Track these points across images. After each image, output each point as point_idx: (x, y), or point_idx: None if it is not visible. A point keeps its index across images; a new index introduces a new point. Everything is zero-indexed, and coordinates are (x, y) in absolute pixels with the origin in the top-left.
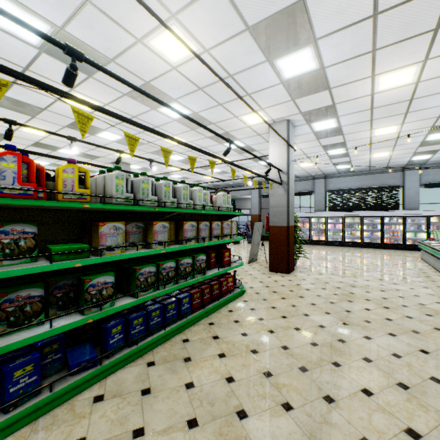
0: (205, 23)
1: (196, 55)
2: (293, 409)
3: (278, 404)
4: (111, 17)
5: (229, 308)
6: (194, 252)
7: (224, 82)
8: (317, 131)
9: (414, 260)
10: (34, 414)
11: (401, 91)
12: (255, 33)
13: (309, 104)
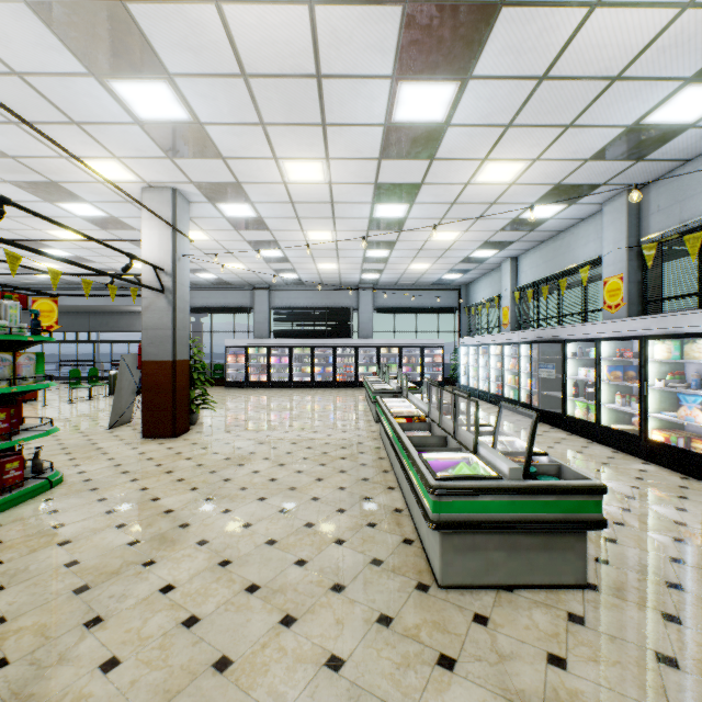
0: None
1: None
2: (9, 665)
3: None
4: None
5: None
6: None
7: None
8: (231, 217)
9: (358, 399)
10: None
11: (318, 189)
12: (43, 14)
13: (200, 173)
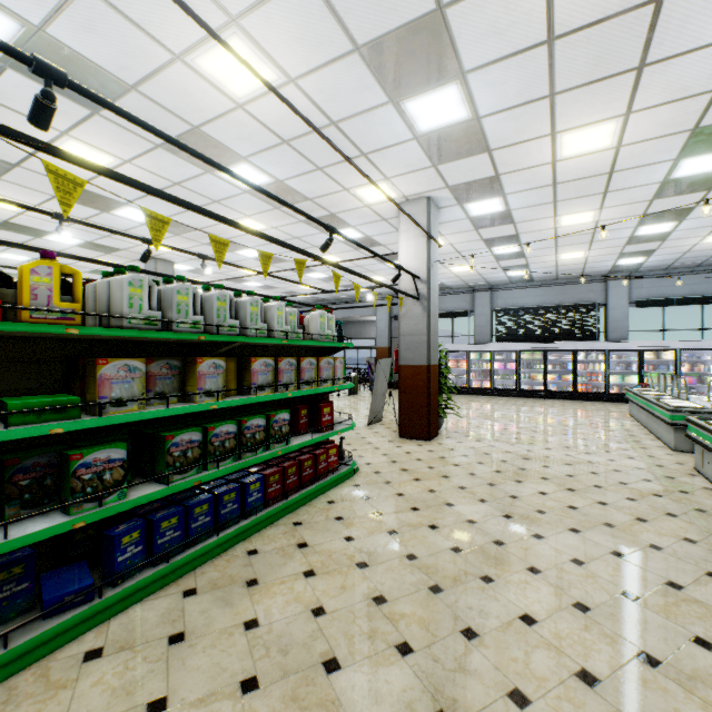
0: (288, 35)
1: (271, 87)
2: (414, 652)
3: (390, 646)
4: (128, 15)
5: (330, 497)
6: (271, 408)
7: (319, 133)
8: (474, 217)
9: (619, 416)
10: None
11: (596, 159)
12: (369, 57)
13: (459, 174)
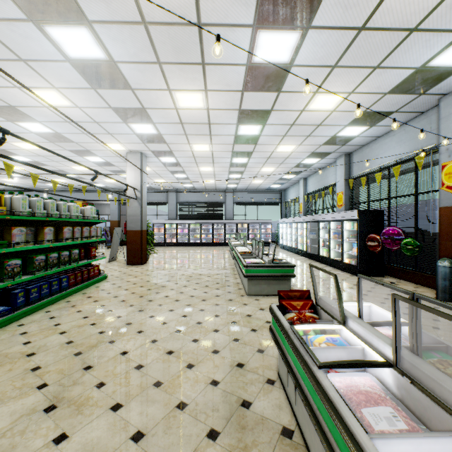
0: (81, 97)
1: (76, 124)
2: (134, 305)
3: (127, 306)
4: None
5: (97, 286)
6: (68, 249)
7: (94, 136)
8: (164, 162)
9: (225, 251)
10: None
11: (206, 153)
12: (116, 110)
13: (155, 147)
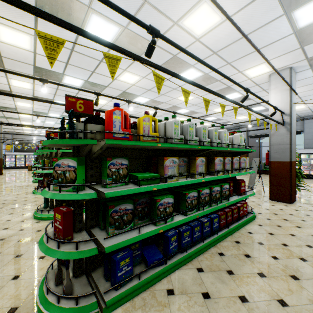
0: None
1: (230, 19)
2: None
3: None
4: (159, 9)
5: (248, 230)
6: (217, 182)
7: (248, 39)
8: None
9: None
10: (131, 294)
11: None
12: None
13: None
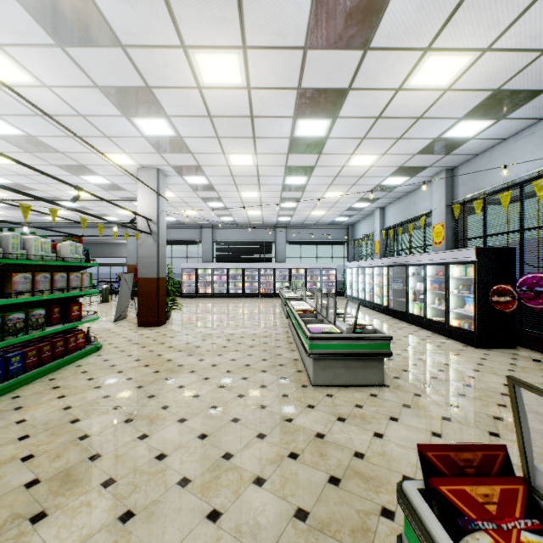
0: (44, 65)
1: (31, 103)
2: (122, 407)
3: (109, 408)
4: None
5: (78, 364)
6: (28, 308)
7: (69, 131)
8: (191, 184)
9: (275, 305)
10: None
11: (249, 169)
12: (106, 92)
13: (176, 160)
